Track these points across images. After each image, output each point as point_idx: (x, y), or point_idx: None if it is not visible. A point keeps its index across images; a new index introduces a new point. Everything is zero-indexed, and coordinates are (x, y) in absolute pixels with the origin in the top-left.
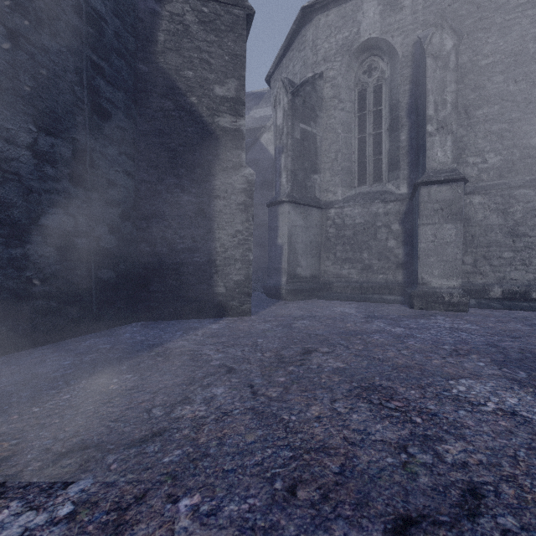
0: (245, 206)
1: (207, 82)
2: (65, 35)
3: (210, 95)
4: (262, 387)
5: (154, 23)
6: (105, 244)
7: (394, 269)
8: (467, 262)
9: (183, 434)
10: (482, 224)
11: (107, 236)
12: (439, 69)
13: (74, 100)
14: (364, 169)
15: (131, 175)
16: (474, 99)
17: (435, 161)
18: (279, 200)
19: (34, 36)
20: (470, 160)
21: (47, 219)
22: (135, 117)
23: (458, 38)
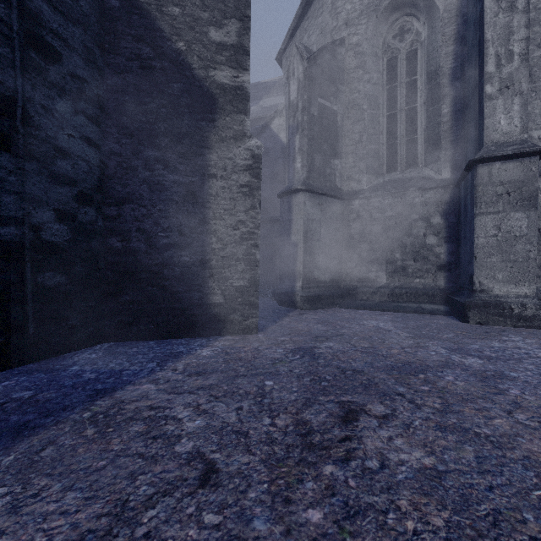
0: (250, 189)
1: (199, 22)
2: None
3: (203, 41)
4: None
5: None
6: (51, 236)
7: (434, 271)
8: None
9: None
10: None
11: (54, 225)
12: (502, 11)
13: None
14: (395, 152)
15: (94, 144)
16: (540, 56)
17: (496, 131)
18: (293, 189)
19: None
20: (534, 134)
21: None
22: (100, 67)
23: None
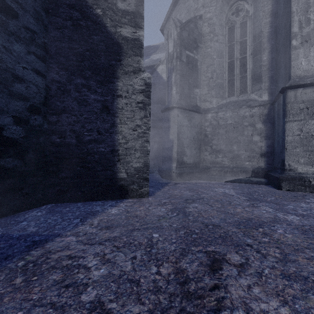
0: (144, 104)
1: None
2: None
3: (113, 9)
4: None
5: None
6: (10, 134)
7: (257, 157)
8: None
9: None
10: None
11: (12, 127)
12: None
13: None
14: (233, 84)
15: (41, 74)
16: None
17: (299, 69)
18: (170, 106)
19: None
20: None
21: None
22: (46, 24)
23: None
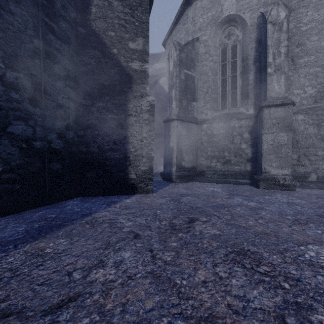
0: (149, 121)
1: (123, 39)
2: (26, 3)
3: (126, 48)
4: (159, 251)
5: (89, 0)
6: (55, 145)
7: (245, 162)
8: (293, 158)
9: (94, 299)
10: (303, 133)
11: (56, 140)
12: (276, 31)
13: (33, 48)
14: (225, 99)
15: (73, 100)
16: (298, 52)
17: (273, 92)
18: (171, 118)
19: (3, 2)
20: (295, 92)
21: (12, 128)
22: (76, 62)
23: (289, 10)
